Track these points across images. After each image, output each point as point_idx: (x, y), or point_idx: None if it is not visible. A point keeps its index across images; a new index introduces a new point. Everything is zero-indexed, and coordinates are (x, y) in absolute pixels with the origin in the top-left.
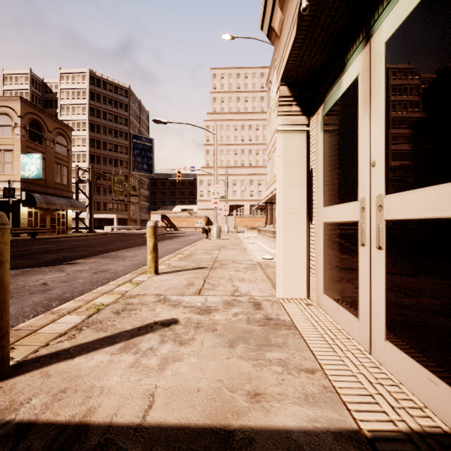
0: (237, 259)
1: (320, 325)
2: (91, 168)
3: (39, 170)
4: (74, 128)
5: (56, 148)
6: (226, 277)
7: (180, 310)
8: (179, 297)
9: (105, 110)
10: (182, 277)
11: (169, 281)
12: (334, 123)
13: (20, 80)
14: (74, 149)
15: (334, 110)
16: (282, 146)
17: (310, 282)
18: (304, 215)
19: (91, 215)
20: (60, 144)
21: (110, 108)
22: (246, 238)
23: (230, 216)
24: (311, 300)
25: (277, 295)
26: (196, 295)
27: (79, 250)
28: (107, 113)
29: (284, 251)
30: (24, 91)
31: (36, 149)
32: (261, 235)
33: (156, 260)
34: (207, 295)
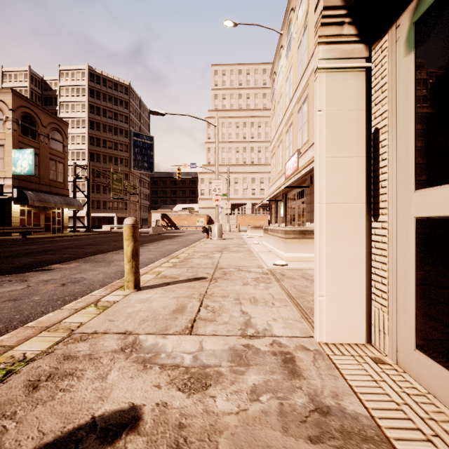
0: (243, 265)
1: (444, 440)
2: (89, 165)
3: (31, 166)
4: (73, 126)
5: (50, 144)
6: (231, 296)
7: (151, 377)
8: (157, 340)
9: (105, 107)
10: (170, 296)
11: (151, 303)
12: None
13: (19, 78)
14: (73, 146)
15: None
16: (325, 94)
17: (372, 318)
18: (362, 207)
19: (89, 213)
20: (56, 139)
21: (110, 106)
22: (250, 238)
23: (231, 215)
24: (377, 349)
25: (317, 337)
26: (185, 335)
27: (64, 252)
28: (107, 110)
29: (328, 265)
30: (23, 89)
31: (30, 144)
32: (269, 235)
33: (137, 271)
34: (203, 335)
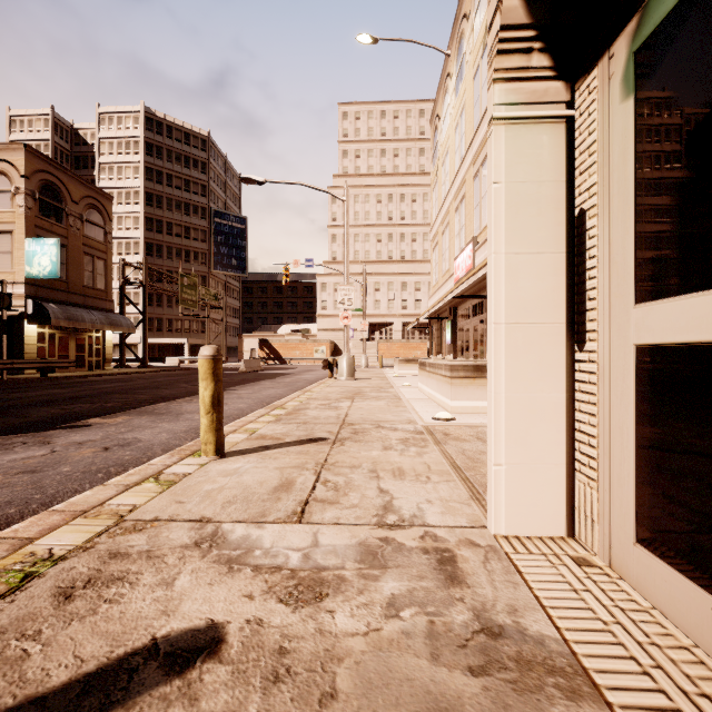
0: (384, 420)
1: (668, 673)
2: (145, 263)
3: (54, 265)
4: (121, 201)
5: (85, 229)
6: (365, 466)
7: (240, 583)
8: (250, 530)
9: (170, 171)
10: (270, 466)
11: (241, 476)
12: (696, 41)
13: (35, 125)
14: (121, 233)
15: (696, 0)
16: (504, 158)
17: (576, 498)
18: (561, 330)
19: (145, 339)
20: (93, 222)
21: (179, 169)
22: (398, 377)
23: (369, 341)
24: (582, 544)
25: (491, 528)
26: (292, 523)
27: (107, 399)
28: (173, 176)
29: (509, 418)
30: (42, 143)
31: (52, 230)
32: (427, 373)
33: (219, 427)
34: (319, 523)
